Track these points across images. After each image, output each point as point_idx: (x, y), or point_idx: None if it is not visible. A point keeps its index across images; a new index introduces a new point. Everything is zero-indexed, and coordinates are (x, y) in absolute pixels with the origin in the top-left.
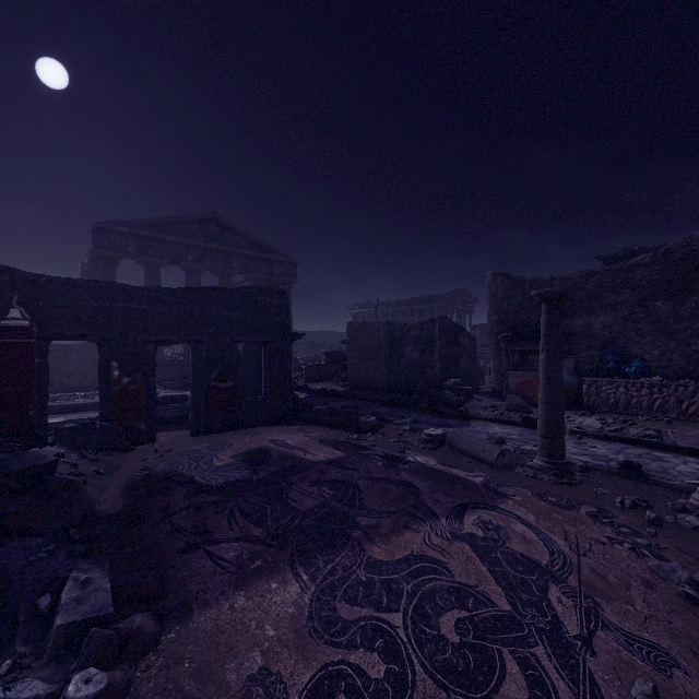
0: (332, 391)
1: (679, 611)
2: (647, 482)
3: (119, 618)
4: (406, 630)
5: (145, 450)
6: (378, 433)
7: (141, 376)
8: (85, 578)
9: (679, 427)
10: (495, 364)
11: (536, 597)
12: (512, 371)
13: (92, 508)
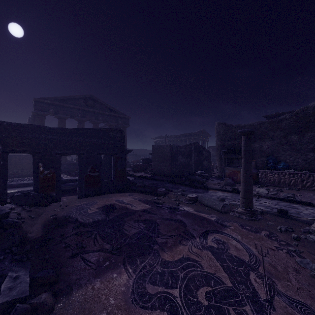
0: (145, 176)
1: (313, 284)
2: (290, 218)
3: (33, 296)
4: (181, 299)
5: (55, 205)
6: (166, 196)
7: (53, 170)
8: (15, 275)
9: (302, 192)
10: (219, 164)
11: (244, 279)
12: (227, 167)
13: (25, 235)
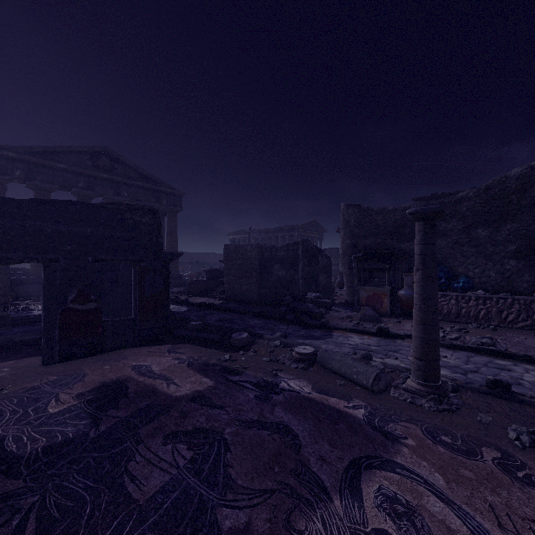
0: (210, 304)
1: None
2: (518, 401)
3: None
4: None
5: None
6: (250, 350)
7: None
8: None
9: (504, 334)
10: (348, 280)
11: None
12: (363, 286)
13: None
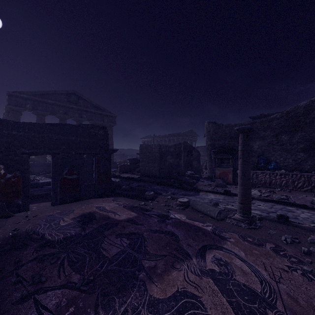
0: (132, 178)
1: None
2: (291, 225)
3: None
4: None
5: (20, 216)
6: (154, 200)
7: (19, 173)
8: None
9: (295, 194)
10: (209, 164)
11: None
12: (217, 168)
13: None
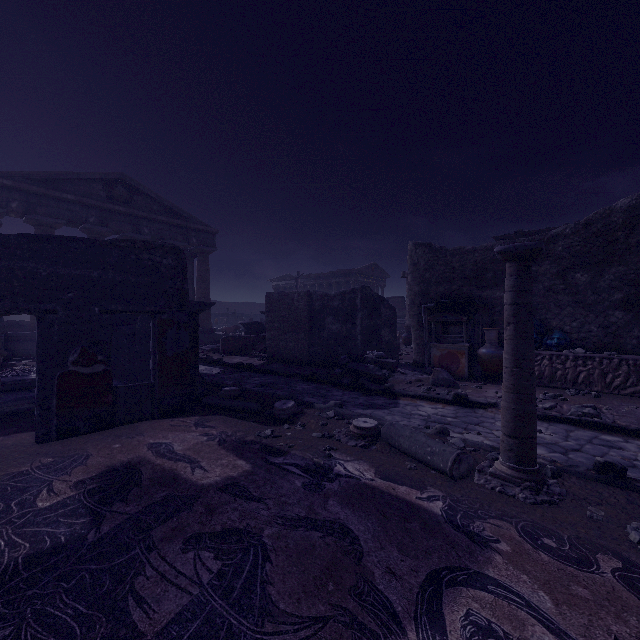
0: (249, 365)
1: None
2: (636, 490)
3: None
4: None
5: None
6: (297, 422)
7: None
8: None
9: (610, 402)
10: (416, 335)
11: None
12: (436, 343)
13: None
